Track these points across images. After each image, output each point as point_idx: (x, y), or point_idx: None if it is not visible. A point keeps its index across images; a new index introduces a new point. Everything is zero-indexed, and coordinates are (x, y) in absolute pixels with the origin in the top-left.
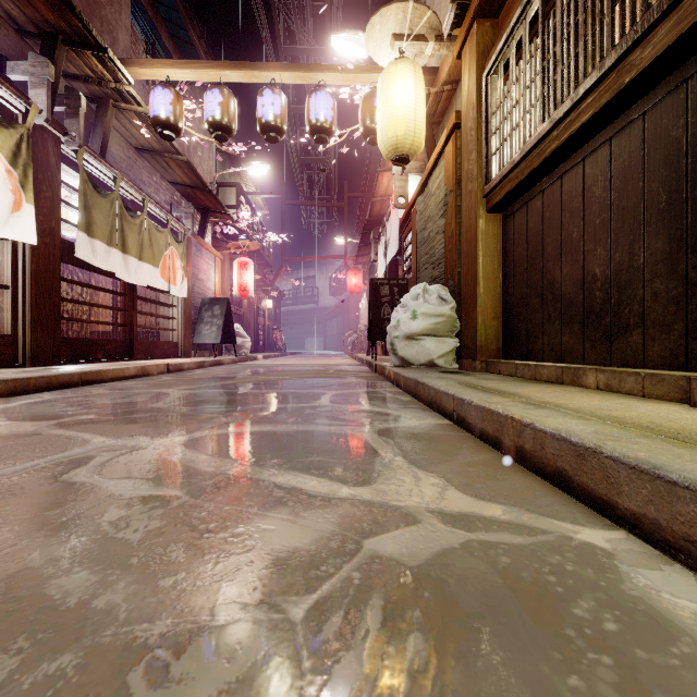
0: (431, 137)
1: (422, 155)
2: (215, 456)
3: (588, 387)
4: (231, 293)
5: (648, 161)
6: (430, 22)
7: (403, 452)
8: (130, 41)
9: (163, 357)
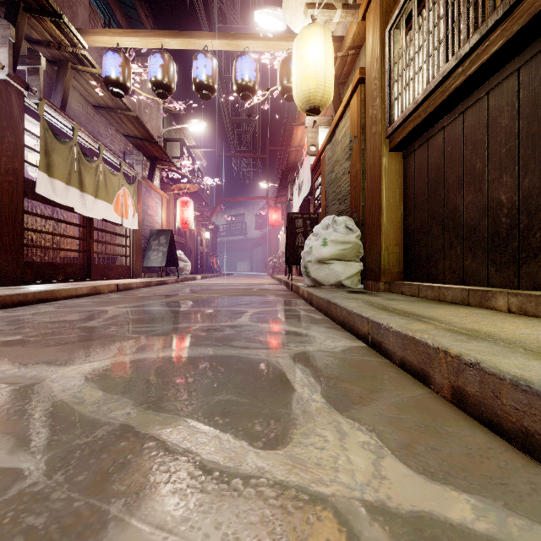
0: (338, 95)
1: (329, 111)
2: (111, 394)
3: (498, 309)
4: (175, 226)
5: None
6: None
7: (321, 387)
8: (88, 17)
9: (117, 278)
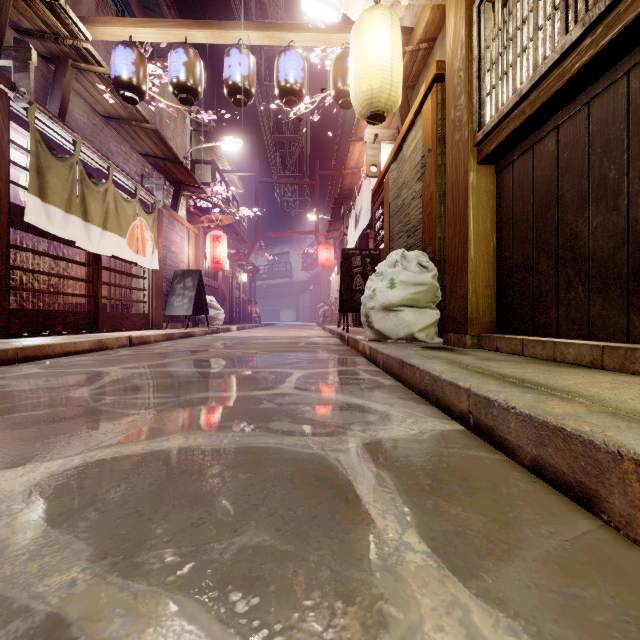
0: (405, 101)
1: (394, 124)
2: (58, 531)
3: None
4: (205, 266)
5: None
6: None
7: (415, 514)
8: (95, 5)
9: (132, 329)
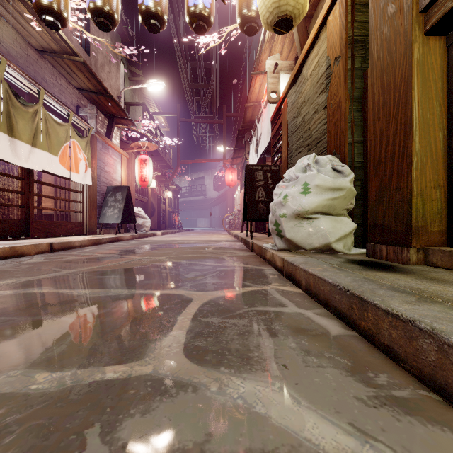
0: (304, 29)
1: (290, 58)
2: None
3: None
4: (137, 185)
5: None
6: None
7: None
8: None
9: (66, 235)
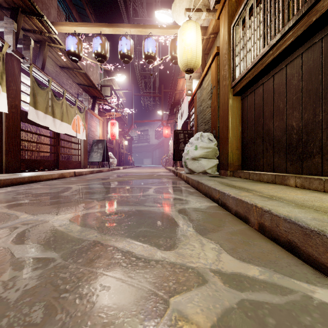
0: (204, 61)
1: (199, 70)
2: (85, 227)
3: (290, 185)
4: (107, 137)
5: (324, 64)
6: (204, 2)
7: (193, 224)
8: (57, 14)
9: (74, 168)
